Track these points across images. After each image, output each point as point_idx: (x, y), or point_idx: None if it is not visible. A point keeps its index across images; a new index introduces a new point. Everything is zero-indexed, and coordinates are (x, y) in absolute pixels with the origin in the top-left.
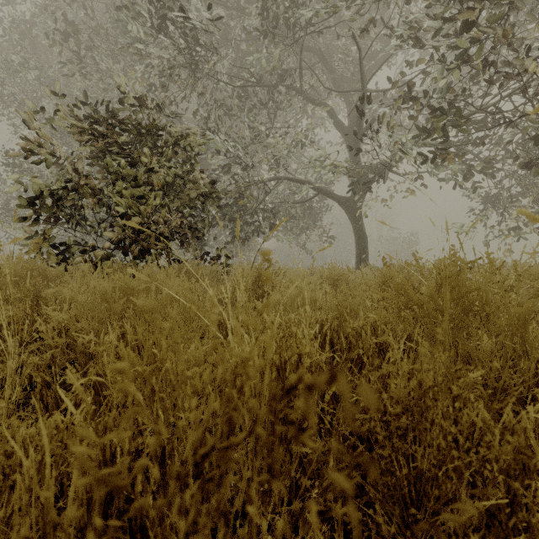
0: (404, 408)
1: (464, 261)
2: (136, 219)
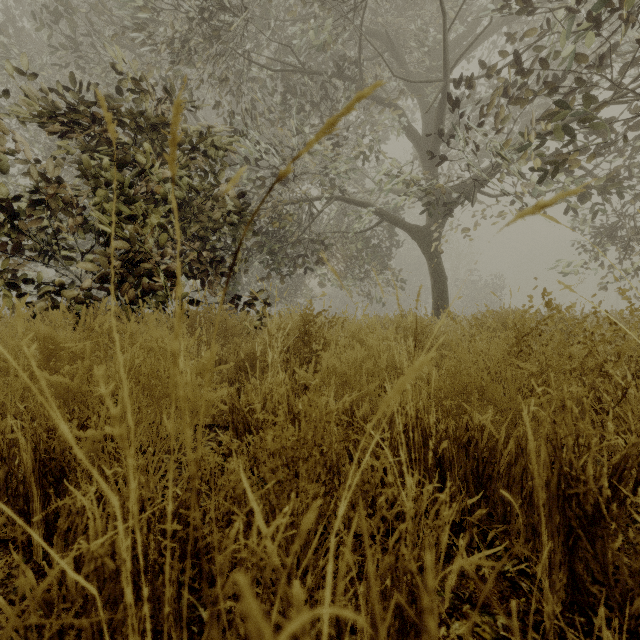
0: None
1: None
2: (124, 243)
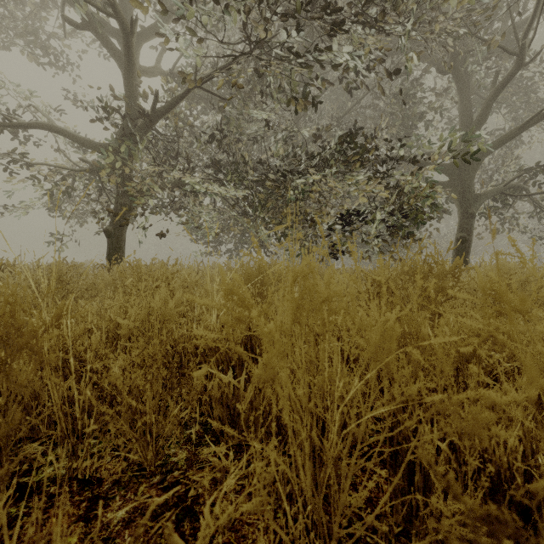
0: None
1: None
2: None
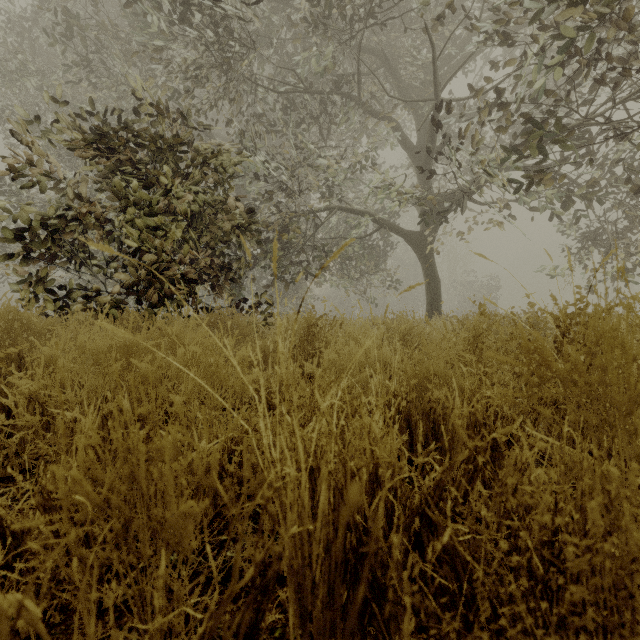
0: (552, 554)
1: (632, 307)
2: (152, 256)
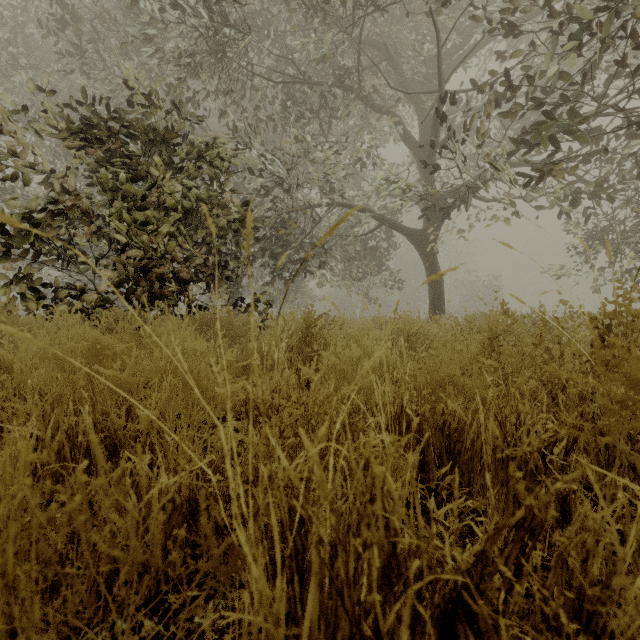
0: None
1: None
2: (140, 251)
